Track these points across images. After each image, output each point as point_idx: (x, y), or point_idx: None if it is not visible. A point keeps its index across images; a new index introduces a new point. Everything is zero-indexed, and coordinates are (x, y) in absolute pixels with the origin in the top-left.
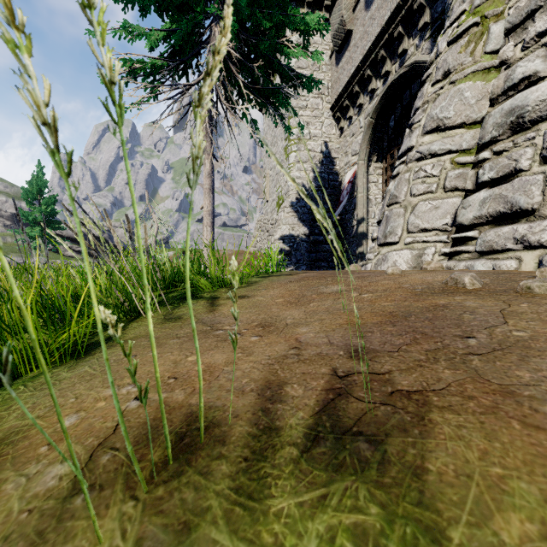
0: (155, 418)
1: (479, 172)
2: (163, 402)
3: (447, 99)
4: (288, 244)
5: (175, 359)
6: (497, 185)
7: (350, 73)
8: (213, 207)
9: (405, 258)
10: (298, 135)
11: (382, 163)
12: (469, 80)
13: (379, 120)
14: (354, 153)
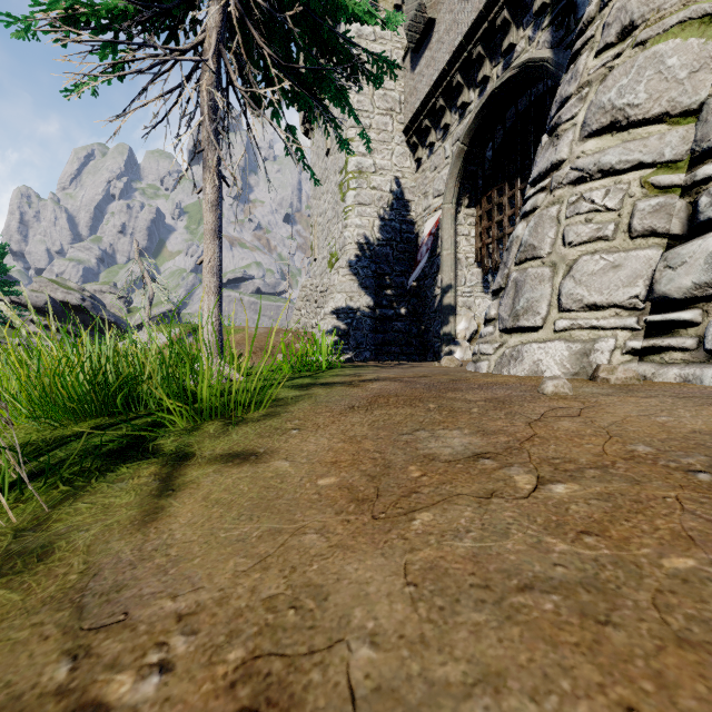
0: None
1: (701, 201)
2: None
3: (631, 72)
4: (344, 320)
5: None
6: None
7: (432, 80)
8: (220, 261)
9: (557, 357)
10: (359, 166)
11: (475, 209)
12: (674, 37)
13: (473, 148)
14: (436, 194)
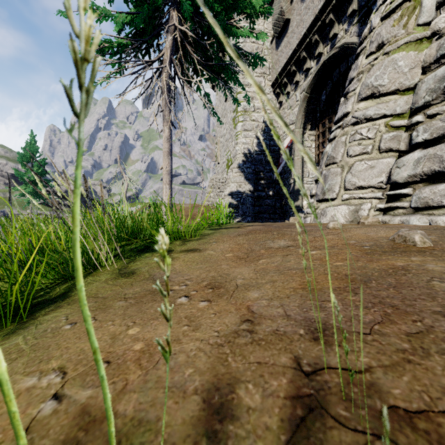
0: (65, 439)
1: (413, 134)
2: (84, 405)
3: (381, 68)
4: (236, 198)
5: (115, 331)
6: (431, 145)
7: (288, 55)
8: (171, 167)
9: (343, 213)
10: (244, 108)
11: (315, 131)
12: (402, 51)
13: (313, 95)
14: (291, 122)
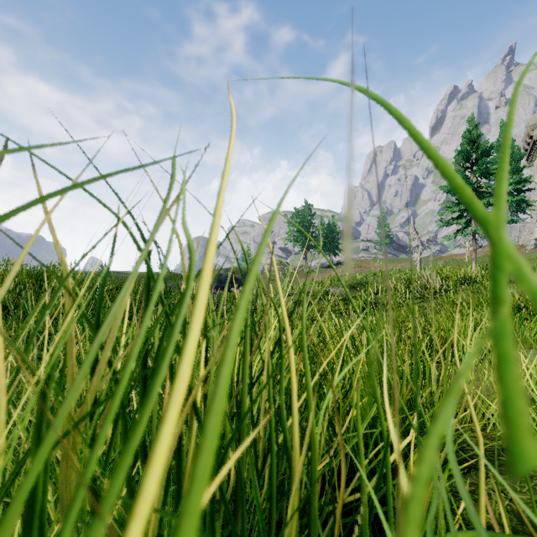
0: None
1: None
2: None
3: None
4: None
5: None
6: None
7: None
8: None
9: None
10: None
11: None
12: None
13: None
14: None
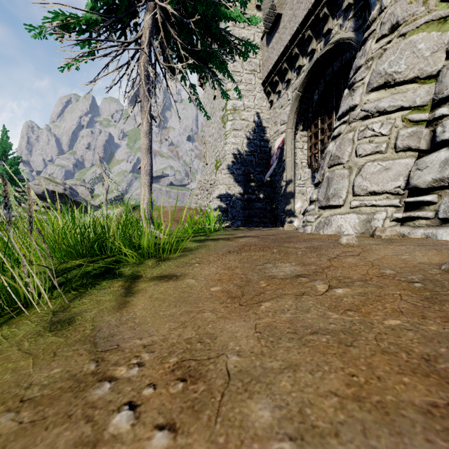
0: None
1: (438, 129)
2: None
3: (397, 52)
4: (225, 201)
5: None
6: None
7: (280, 51)
8: (151, 167)
9: (352, 223)
10: (234, 106)
11: (307, 132)
12: (422, 31)
13: (305, 94)
14: (282, 122)
